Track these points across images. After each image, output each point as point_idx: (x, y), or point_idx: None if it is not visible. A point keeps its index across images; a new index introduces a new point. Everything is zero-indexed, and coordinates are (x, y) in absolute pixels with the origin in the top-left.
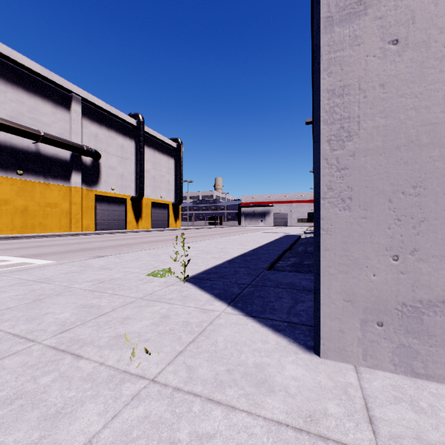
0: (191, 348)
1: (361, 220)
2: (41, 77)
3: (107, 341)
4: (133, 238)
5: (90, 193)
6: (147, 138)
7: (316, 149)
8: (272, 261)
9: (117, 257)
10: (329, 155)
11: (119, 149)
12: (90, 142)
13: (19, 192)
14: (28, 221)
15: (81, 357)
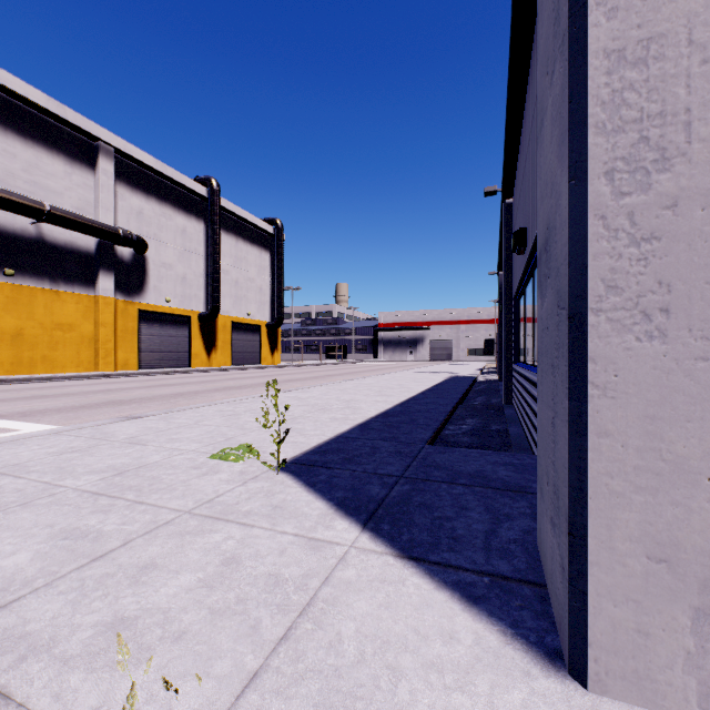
0: (280, 660)
1: (696, 365)
2: (46, 113)
3: (86, 641)
4: (200, 381)
5: (130, 307)
6: (224, 218)
7: (574, 194)
8: (437, 425)
9: (162, 419)
10: (611, 207)
11: (179, 234)
12: (129, 224)
13: (8, 305)
14: (24, 354)
15: (8, 698)
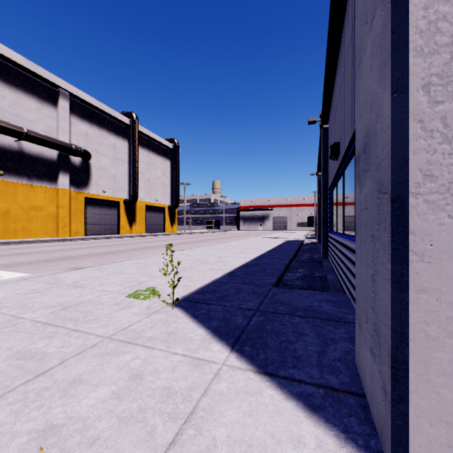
0: None
1: None
2: (24, 70)
3: (21, 447)
4: (124, 243)
5: (80, 196)
6: (141, 138)
7: (396, 104)
8: (280, 273)
9: (97, 269)
10: (428, 112)
11: (112, 149)
12: (79, 141)
13: None
14: (10, 225)
15: None
